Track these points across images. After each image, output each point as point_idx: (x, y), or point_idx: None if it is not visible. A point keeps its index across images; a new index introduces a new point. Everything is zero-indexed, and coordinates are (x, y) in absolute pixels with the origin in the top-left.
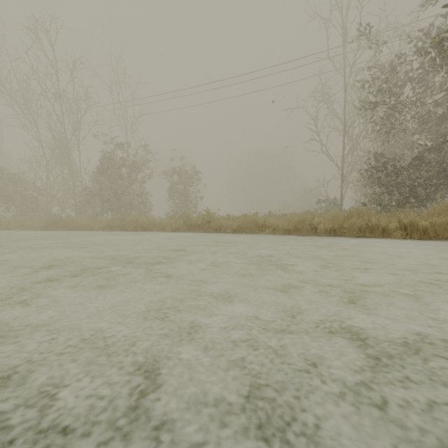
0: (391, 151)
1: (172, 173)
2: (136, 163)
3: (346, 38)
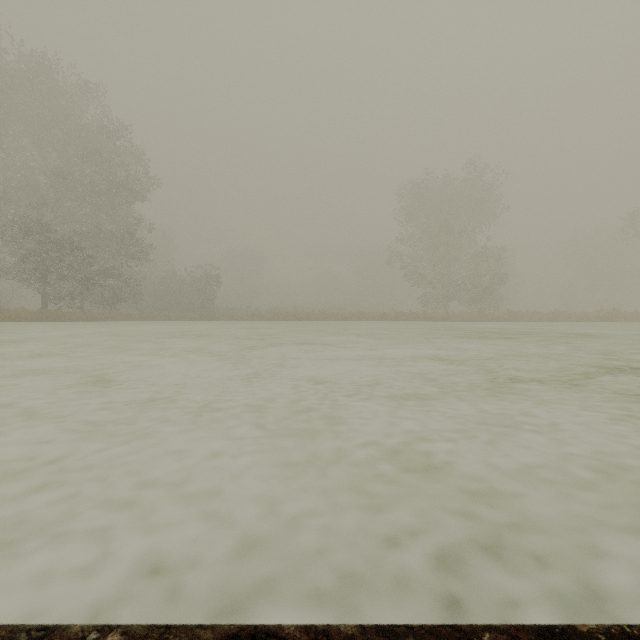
0: None
1: None
2: None
3: None
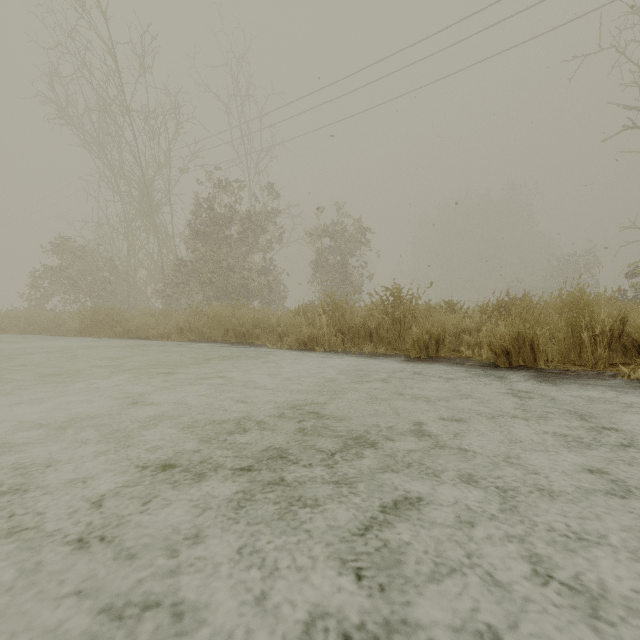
0: None
1: (318, 232)
2: (255, 217)
3: None
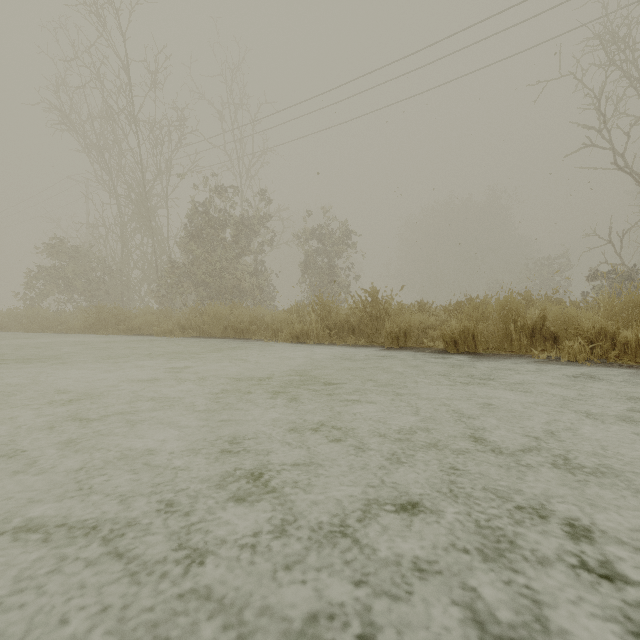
0: None
1: (307, 235)
2: (247, 220)
3: None
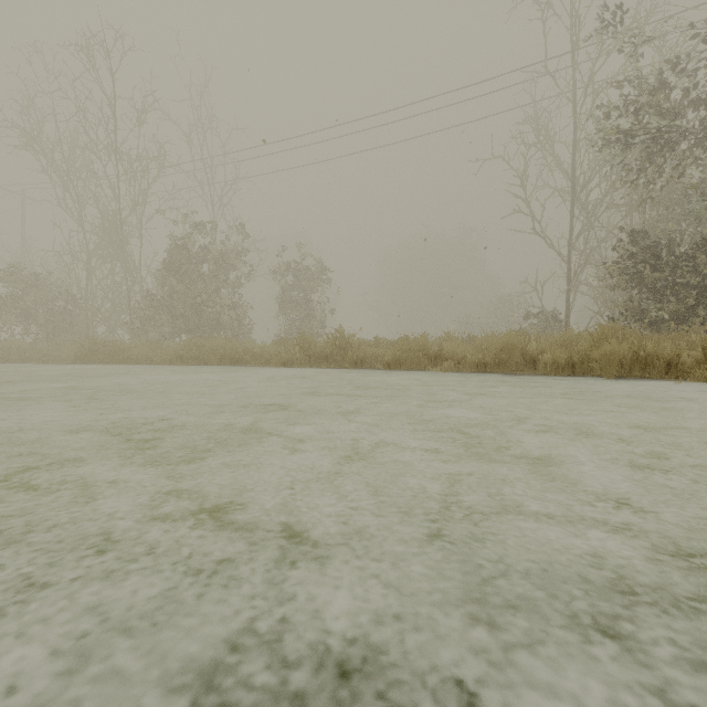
0: (659, 227)
1: (285, 271)
2: (226, 255)
3: (577, 37)
